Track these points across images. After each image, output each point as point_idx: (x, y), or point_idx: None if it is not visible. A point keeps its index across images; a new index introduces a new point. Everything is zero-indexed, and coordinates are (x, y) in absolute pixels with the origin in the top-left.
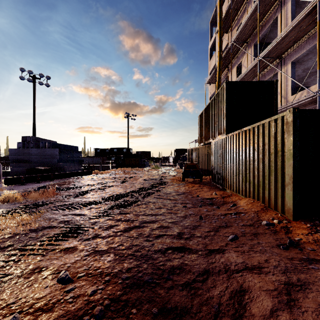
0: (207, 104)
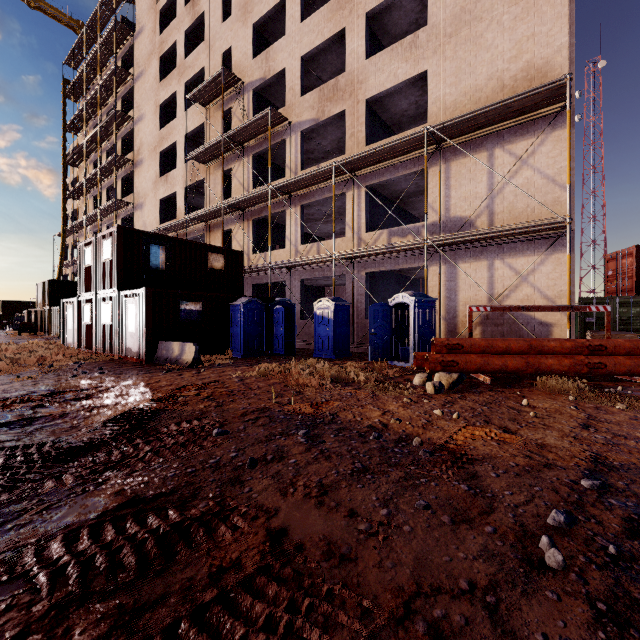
0: (42, 282)
